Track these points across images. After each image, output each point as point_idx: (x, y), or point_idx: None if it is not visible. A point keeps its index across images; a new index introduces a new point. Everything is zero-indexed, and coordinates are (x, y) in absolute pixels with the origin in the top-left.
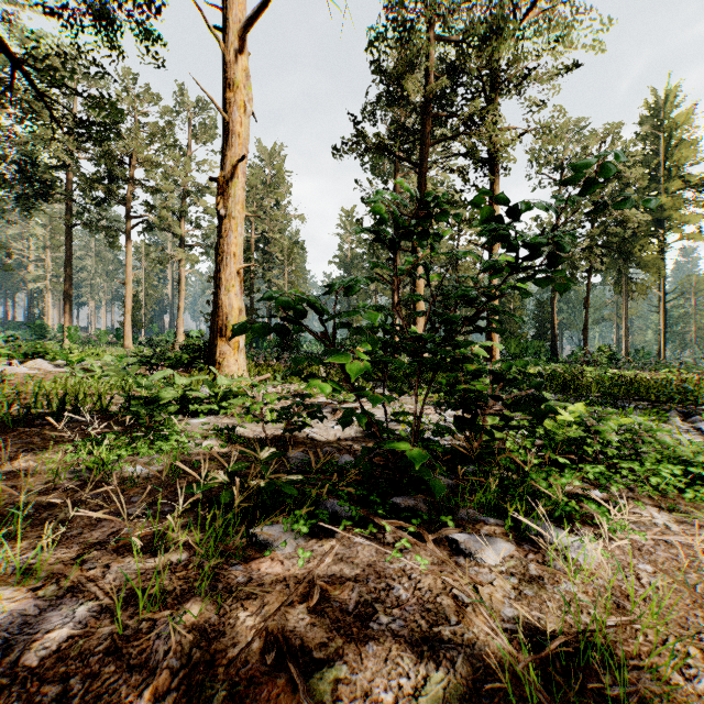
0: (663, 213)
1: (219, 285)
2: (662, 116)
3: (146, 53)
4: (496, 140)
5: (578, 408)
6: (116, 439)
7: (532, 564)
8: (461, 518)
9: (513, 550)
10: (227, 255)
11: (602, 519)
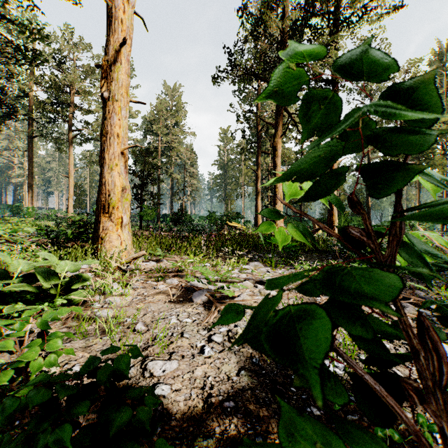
0: (446, 127)
1: (103, 164)
2: (444, 59)
3: None
4: None
5: None
6: None
7: None
8: None
9: None
10: (110, 136)
11: None
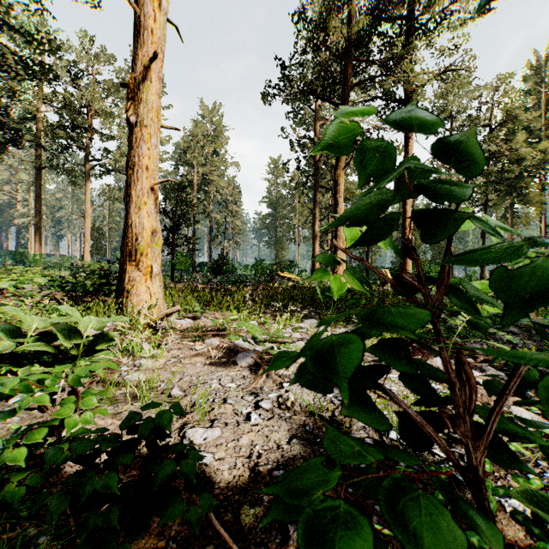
0: (544, 157)
1: (129, 202)
2: (543, 74)
3: None
4: (413, 79)
5: None
6: None
7: None
8: None
9: None
10: (137, 168)
11: None
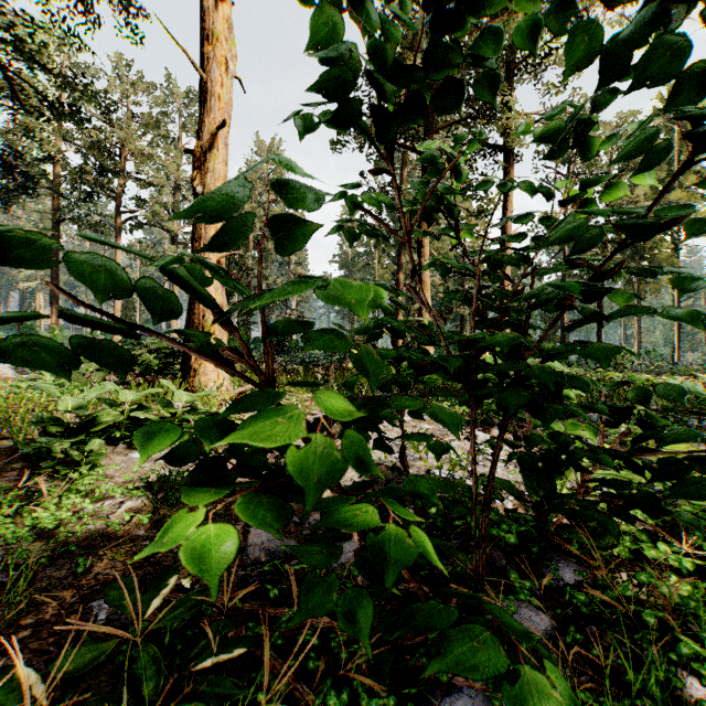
0: None
1: None
2: None
3: (126, 24)
4: (510, 124)
5: None
6: None
7: None
8: None
9: None
10: (204, 241)
11: None
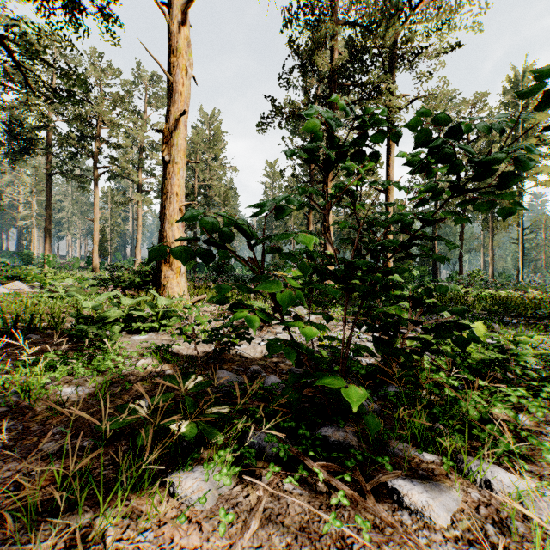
0: None
1: (164, 219)
2: (520, 88)
3: (107, 31)
4: (391, 104)
5: (477, 326)
6: (58, 357)
7: (490, 526)
8: (394, 453)
9: (461, 501)
10: (170, 194)
11: (546, 457)
